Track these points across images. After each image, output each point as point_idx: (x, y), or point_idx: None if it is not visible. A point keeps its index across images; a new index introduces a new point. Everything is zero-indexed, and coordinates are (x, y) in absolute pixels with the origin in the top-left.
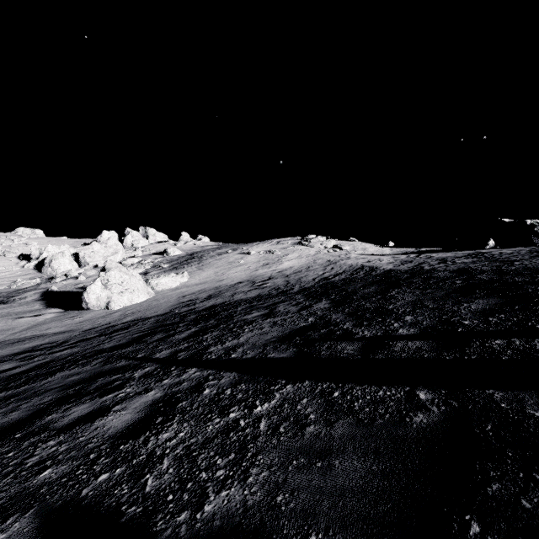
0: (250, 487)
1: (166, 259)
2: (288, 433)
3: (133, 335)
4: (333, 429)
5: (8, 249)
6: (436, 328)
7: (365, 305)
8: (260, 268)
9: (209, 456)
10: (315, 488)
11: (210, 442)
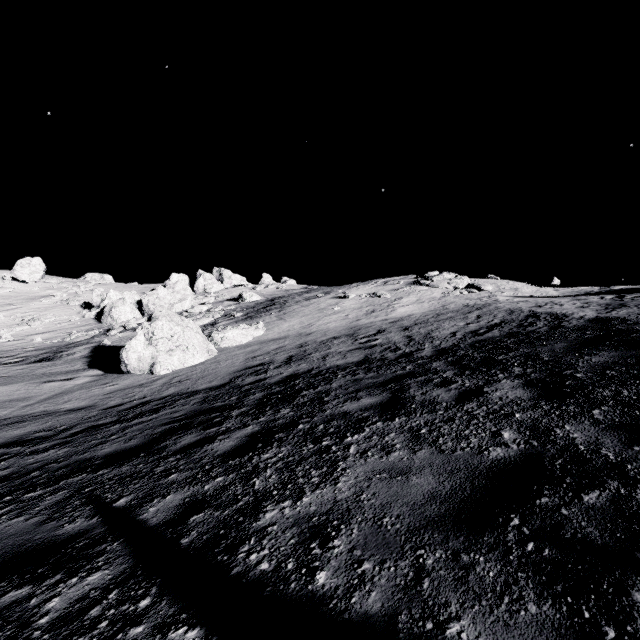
0: None
1: (240, 306)
2: None
3: (155, 429)
4: None
5: (73, 297)
6: None
7: None
8: (363, 316)
9: None
10: None
11: None
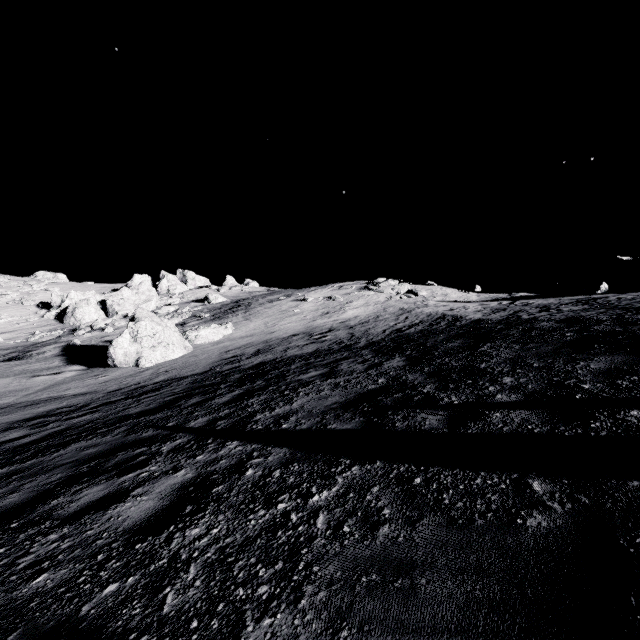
0: (303, 614)
1: (207, 308)
2: (354, 534)
3: (165, 398)
4: (416, 531)
5: (26, 296)
6: (546, 393)
7: (450, 363)
8: (319, 317)
9: (249, 564)
10: (393, 622)
11: (252, 544)
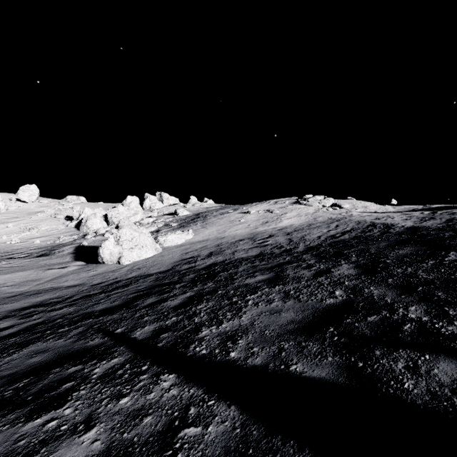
0: None
1: (176, 219)
2: None
3: (128, 295)
4: None
5: (59, 212)
6: None
7: (419, 274)
8: (260, 226)
9: None
10: None
11: None
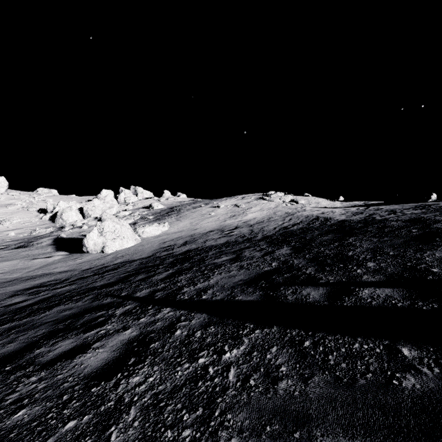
0: None
1: (151, 212)
2: (259, 387)
3: (120, 275)
4: (309, 387)
5: (31, 205)
6: (403, 275)
7: (325, 251)
8: (228, 219)
9: (176, 409)
10: None
11: (178, 391)
